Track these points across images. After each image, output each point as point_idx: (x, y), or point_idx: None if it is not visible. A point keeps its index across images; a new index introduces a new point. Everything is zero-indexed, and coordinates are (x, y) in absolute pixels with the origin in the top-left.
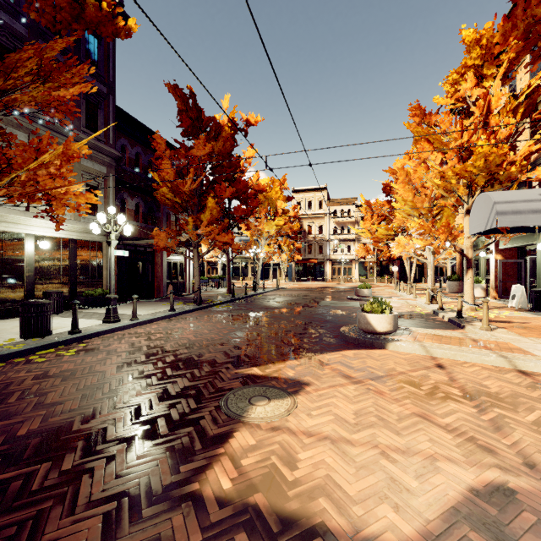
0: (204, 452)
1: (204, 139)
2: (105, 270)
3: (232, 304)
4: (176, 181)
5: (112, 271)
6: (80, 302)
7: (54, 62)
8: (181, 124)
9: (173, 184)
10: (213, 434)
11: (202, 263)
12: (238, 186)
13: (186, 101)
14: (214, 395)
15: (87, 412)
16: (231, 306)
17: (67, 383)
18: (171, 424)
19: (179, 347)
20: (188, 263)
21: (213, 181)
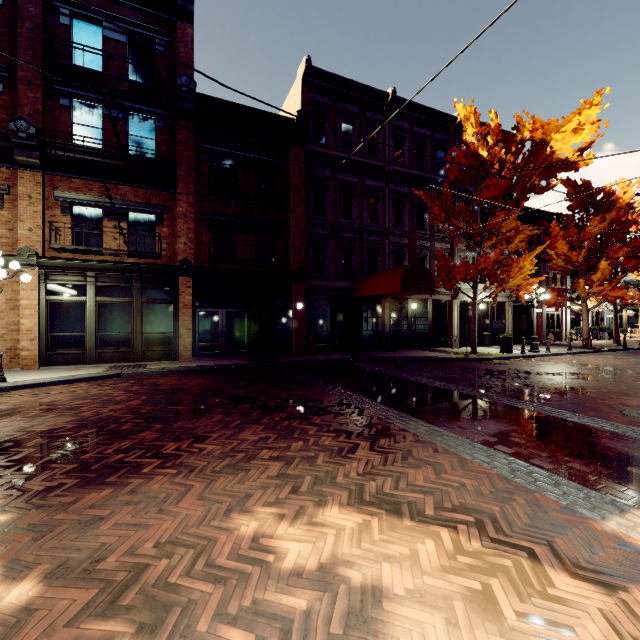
0: (638, 380)
1: (598, 219)
2: (506, 321)
3: (624, 352)
4: (568, 253)
5: (534, 322)
6: (496, 341)
7: (518, 221)
8: (570, 205)
9: (567, 257)
10: (639, 379)
11: (576, 313)
12: (633, 244)
13: (577, 188)
14: (635, 375)
15: (576, 371)
16: (624, 353)
17: (552, 366)
18: (618, 376)
19: (597, 364)
20: (564, 314)
21: (602, 243)
